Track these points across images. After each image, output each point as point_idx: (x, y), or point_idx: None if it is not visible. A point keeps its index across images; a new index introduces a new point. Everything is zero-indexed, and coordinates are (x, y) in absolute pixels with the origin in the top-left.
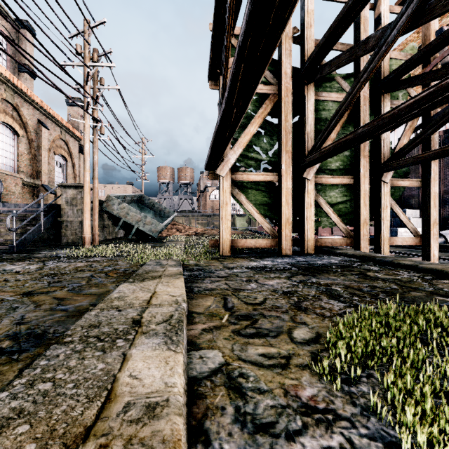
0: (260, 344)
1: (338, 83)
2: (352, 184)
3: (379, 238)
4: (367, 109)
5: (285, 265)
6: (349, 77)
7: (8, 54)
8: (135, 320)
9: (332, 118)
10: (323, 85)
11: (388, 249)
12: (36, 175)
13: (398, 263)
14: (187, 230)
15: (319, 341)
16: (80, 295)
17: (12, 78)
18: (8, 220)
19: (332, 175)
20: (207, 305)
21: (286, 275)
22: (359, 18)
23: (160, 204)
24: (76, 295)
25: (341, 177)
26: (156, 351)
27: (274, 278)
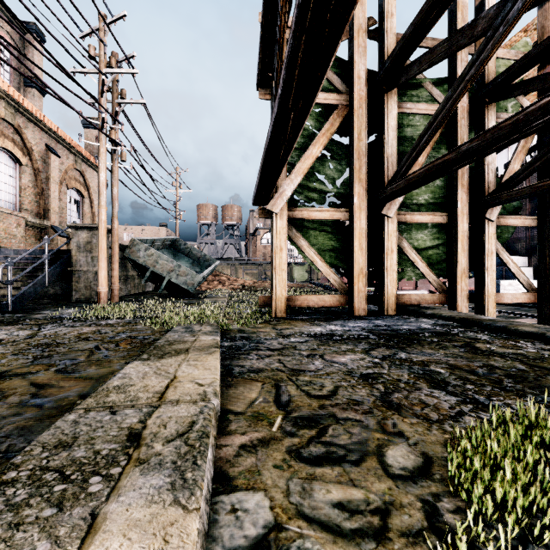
0: (334, 480)
1: (427, 91)
2: (446, 224)
3: (482, 294)
4: (467, 123)
5: (359, 332)
6: (442, 83)
7: None
8: (132, 434)
9: (424, 133)
10: (407, 93)
11: (494, 308)
12: (44, 214)
13: (515, 329)
14: (232, 282)
15: (431, 473)
16: (70, 379)
17: (12, 92)
18: (0, 271)
19: (420, 212)
20: (250, 398)
21: (363, 347)
22: (456, 4)
23: (198, 250)
24: (65, 378)
25: (431, 213)
26: (152, 506)
27: (347, 351)
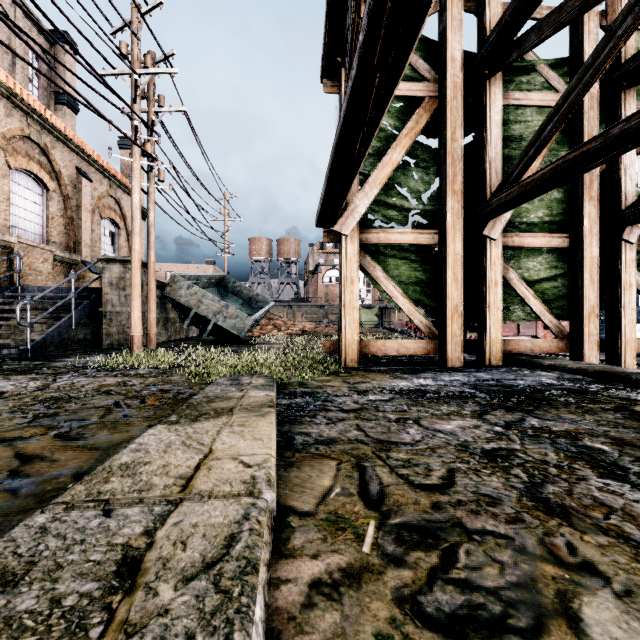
0: None
1: (542, 76)
2: (566, 248)
3: (617, 340)
4: (597, 115)
5: (460, 387)
6: (562, 65)
7: (4, 43)
8: (126, 559)
9: (547, 121)
10: (515, 80)
11: (633, 359)
12: (74, 248)
13: None
14: (290, 327)
15: None
16: (69, 449)
17: (37, 107)
18: (18, 310)
19: (532, 233)
20: (322, 487)
21: (472, 409)
22: None
23: (250, 289)
24: (64, 447)
25: (547, 235)
26: None
27: (451, 415)
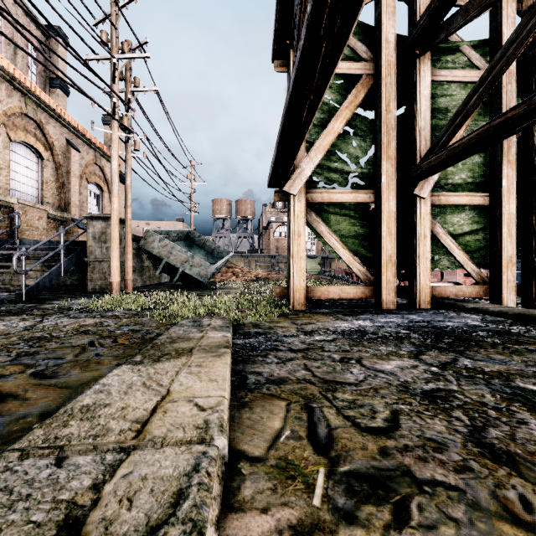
0: None
1: (465, 56)
2: (486, 206)
3: (532, 286)
4: (514, 89)
5: (395, 328)
6: (482, 45)
7: None
8: (68, 520)
9: (473, 92)
10: (441, 59)
11: None
12: (65, 207)
13: None
14: (246, 274)
15: None
16: (42, 387)
17: (34, 89)
18: (14, 260)
19: (456, 192)
20: (272, 430)
21: (408, 349)
22: None
23: (212, 242)
24: (37, 385)
25: (470, 194)
26: None
27: (389, 355)
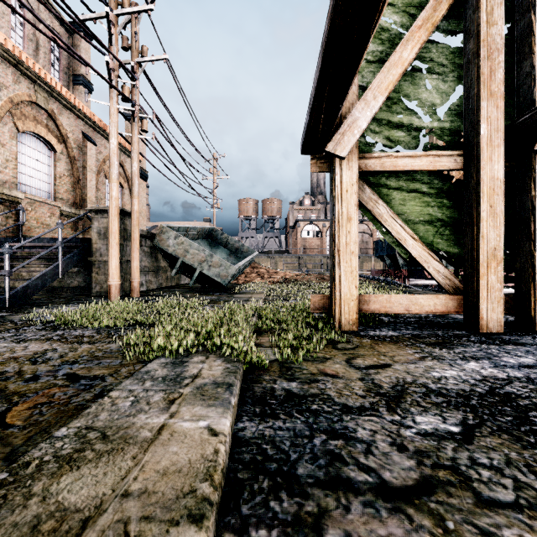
0: None
1: None
2: None
3: None
4: None
5: None
6: None
7: None
8: None
9: None
10: None
11: None
12: (80, 204)
13: None
14: (272, 275)
15: None
16: None
17: (43, 75)
18: None
19: None
20: None
21: None
22: None
23: (236, 240)
24: None
25: None
26: None
27: None
